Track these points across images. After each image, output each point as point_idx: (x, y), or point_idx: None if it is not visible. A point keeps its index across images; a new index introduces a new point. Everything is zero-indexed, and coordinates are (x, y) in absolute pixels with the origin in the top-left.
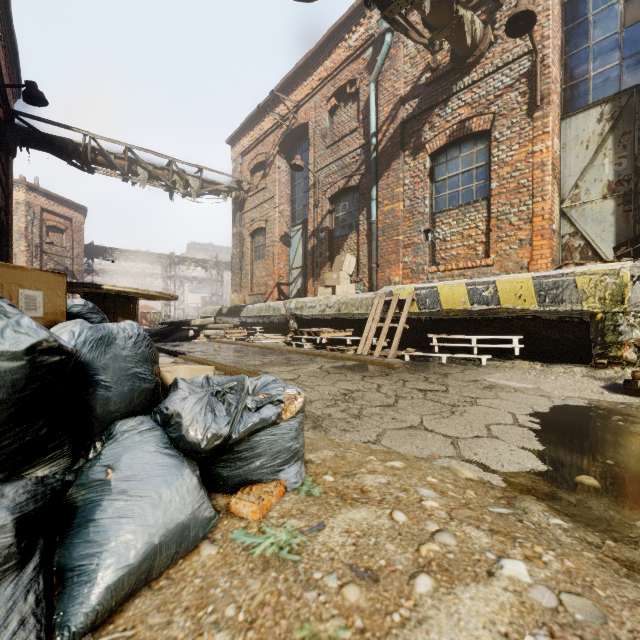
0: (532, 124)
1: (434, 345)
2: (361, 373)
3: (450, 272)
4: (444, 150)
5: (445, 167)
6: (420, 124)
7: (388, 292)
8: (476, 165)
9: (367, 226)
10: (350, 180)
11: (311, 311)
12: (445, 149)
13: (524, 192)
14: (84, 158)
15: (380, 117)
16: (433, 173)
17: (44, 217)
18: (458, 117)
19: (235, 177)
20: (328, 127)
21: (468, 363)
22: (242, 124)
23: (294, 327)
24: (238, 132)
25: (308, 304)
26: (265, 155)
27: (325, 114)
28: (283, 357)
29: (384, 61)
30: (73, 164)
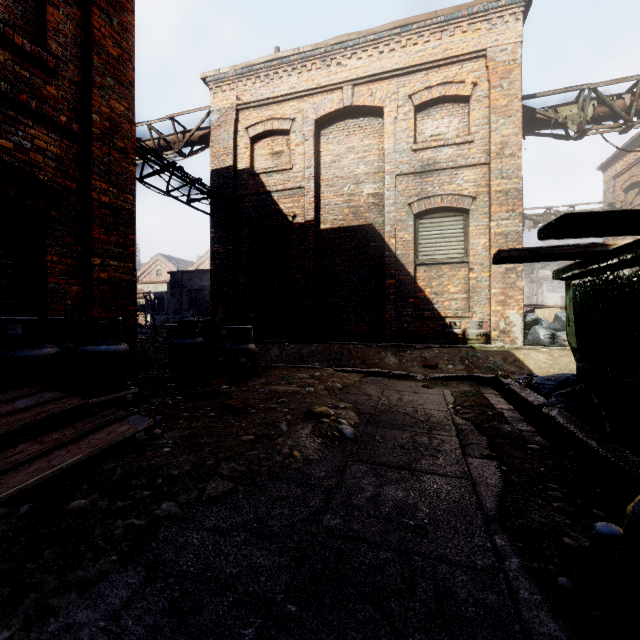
0: None
1: None
2: None
3: None
4: None
5: None
6: None
7: None
8: None
9: None
10: None
11: None
12: None
13: None
14: None
15: None
16: None
17: None
18: None
19: (606, 202)
20: None
21: None
22: (614, 154)
23: None
24: (609, 160)
25: None
26: (639, 176)
27: None
28: None
29: None
30: None
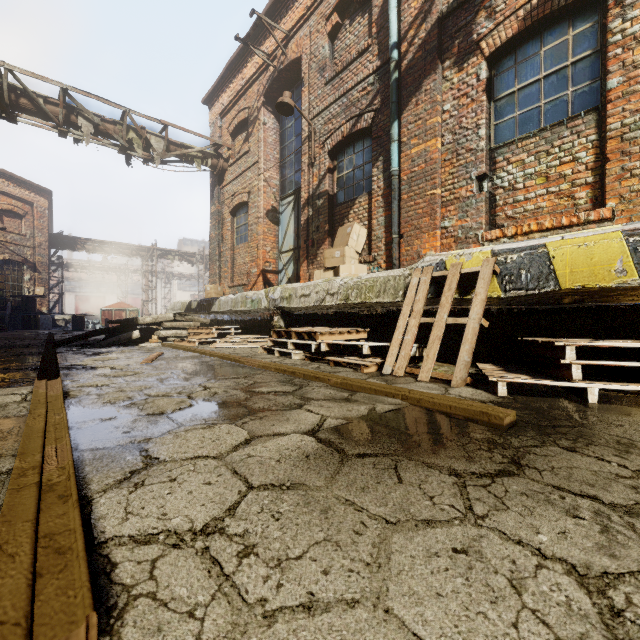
0: None
1: (569, 363)
2: (433, 451)
3: (525, 237)
4: (511, 47)
5: (513, 74)
6: (470, 14)
7: (436, 263)
8: (573, 58)
9: (384, 182)
10: (359, 121)
11: (303, 301)
12: (513, 45)
13: None
14: None
15: (404, 18)
16: (492, 87)
17: None
18: None
19: (211, 139)
20: (328, 56)
21: (634, 401)
22: (220, 75)
23: (279, 326)
24: (216, 87)
25: (299, 291)
26: (248, 110)
27: (323, 39)
28: (245, 382)
29: None
30: None
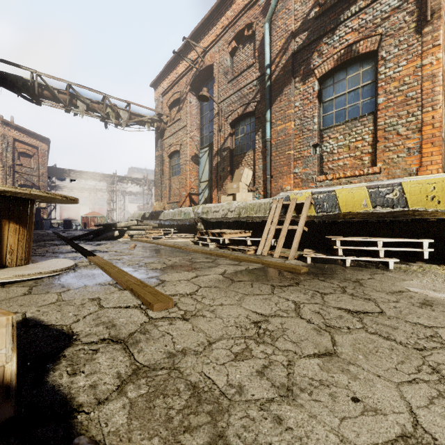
0: (421, 39)
1: (337, 248)
2: (268, 280)
3: (338, 180)
4: (331, 74)
5: (332, 89)
6: (309, 53)
7: (285, 197)
8: (362, 84)
9: (262, 144)
10: (247, 107)
11: (215, 215)
12: (332, 73)
13: (412, 104)
14: (32, 92)
15: (273, 51)
16: (321, 95)
17: (16, 145)
18: (345, 43)
19: (156, 111)
20: (229, 65)
21: (370, 265)
22: (162, 70)
23: (201, 228)
24: (159, 77)
25: (212, 209)
26: (180, 93)
27: (227, 55)
28: (187, 258)
29: (277, 3)
30: (24, 97)
